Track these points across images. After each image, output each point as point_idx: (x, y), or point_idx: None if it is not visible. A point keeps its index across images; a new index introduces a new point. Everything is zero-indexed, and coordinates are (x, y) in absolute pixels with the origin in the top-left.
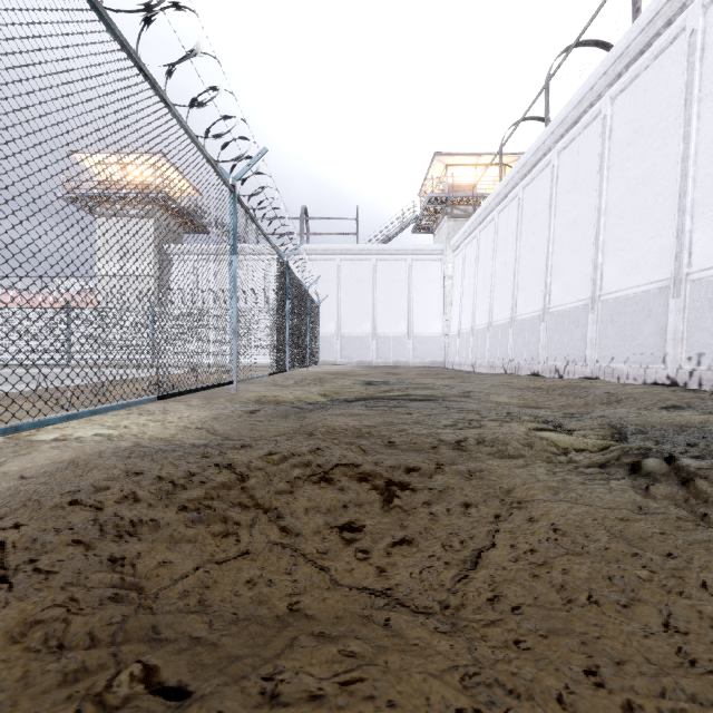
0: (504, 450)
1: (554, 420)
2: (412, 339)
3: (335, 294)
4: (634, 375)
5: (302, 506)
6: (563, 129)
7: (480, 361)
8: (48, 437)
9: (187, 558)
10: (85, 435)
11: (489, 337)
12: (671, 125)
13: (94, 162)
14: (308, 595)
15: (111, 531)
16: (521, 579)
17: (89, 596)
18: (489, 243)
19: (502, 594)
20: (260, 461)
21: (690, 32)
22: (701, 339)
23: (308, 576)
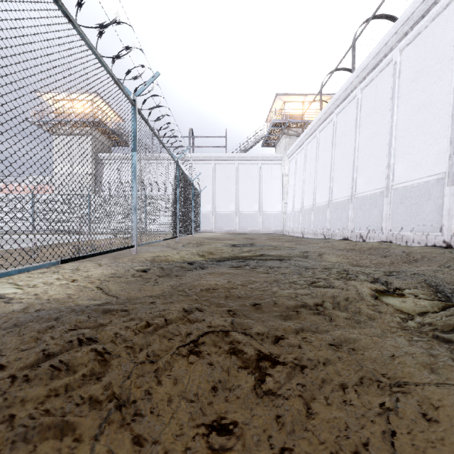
0: (358, 311)
1: (379, 277)
2: (262, 215)
3: (211, 186)
4: (418, 240)
5: (166, 394)
6: (365, 73)
7: (307, 230)
8: None
9: None
10: None
11: (313, 214)
12: (445, 65)
13: None
14: None
15: None
16: None
17: None
18: (313, 152)
19: None
20: (128, 334)
21: None
22: None
23: None
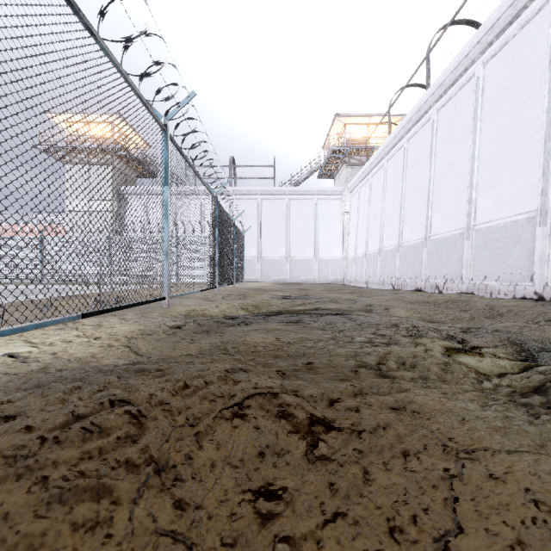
0: (426, 372)
1: (455, 334)
2: (318, 261)
3: (257, 226)
4: (505, 291)
5: (208, 459)
6: (441, 91)
7: (372, 279)
8: None
9: None
10: (1, 354)
11: (380, 259)
12: (536, 82)
13: None
14: None
15: None
16: None
17: None
18: (380, 185)
19: None
20: (165, 395)
21: None
22: None
23: None
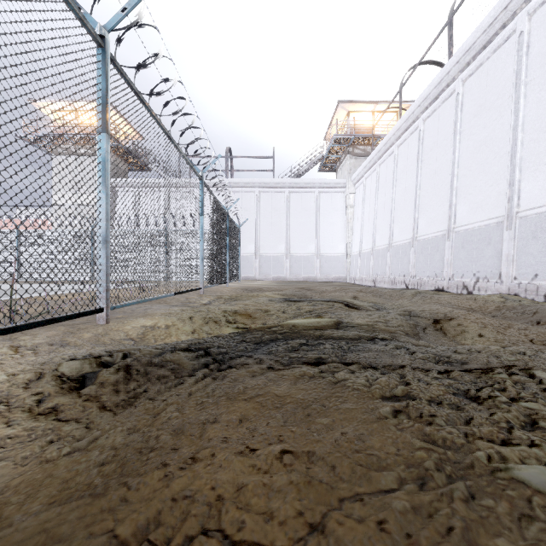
0: None
1: None
2: (320, 258)
3: (255, 221)
4: None
5: None
6: (469, 57)
7: (381, 277)
8: None
9: None
10: None
11: (390, 255)
12: None
13: None
14: None
15: None
16: None
17: None
18: (389, 174)
19: None
20: None
21: None
22: None
23: None
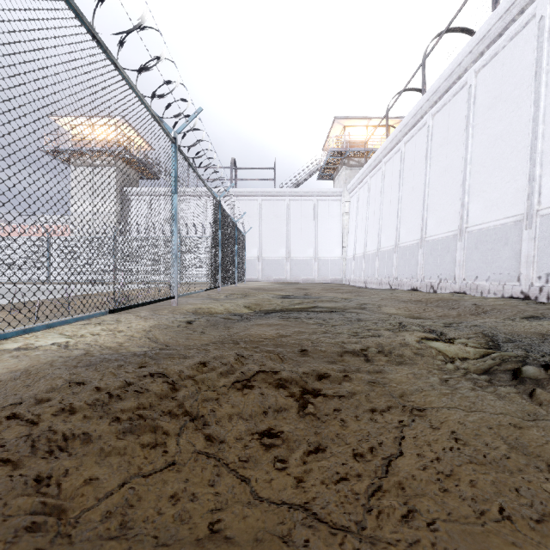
0: (400, 357)
1: (436, 329)
2: (318, 261)
3: (258, 227)
4: (494, 291)
5: (226, 413)
6: (436, 97)
7: (371, 279)
8: (12, 346)
9: (114, 473)
10: (45, 343)
11: (378, 260)
12: (524, 92)
13: (49, 111)
14: (228, 512)
15: (43, 447)
16: (432, 493)
17: (4, 527)
18: (378, 187)
19: (416, 510)
20: (190, 370)
21: (539, 18)
22: (549, 262)
23: (229, 488)
